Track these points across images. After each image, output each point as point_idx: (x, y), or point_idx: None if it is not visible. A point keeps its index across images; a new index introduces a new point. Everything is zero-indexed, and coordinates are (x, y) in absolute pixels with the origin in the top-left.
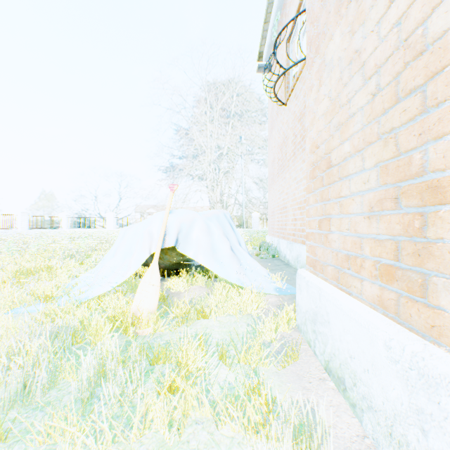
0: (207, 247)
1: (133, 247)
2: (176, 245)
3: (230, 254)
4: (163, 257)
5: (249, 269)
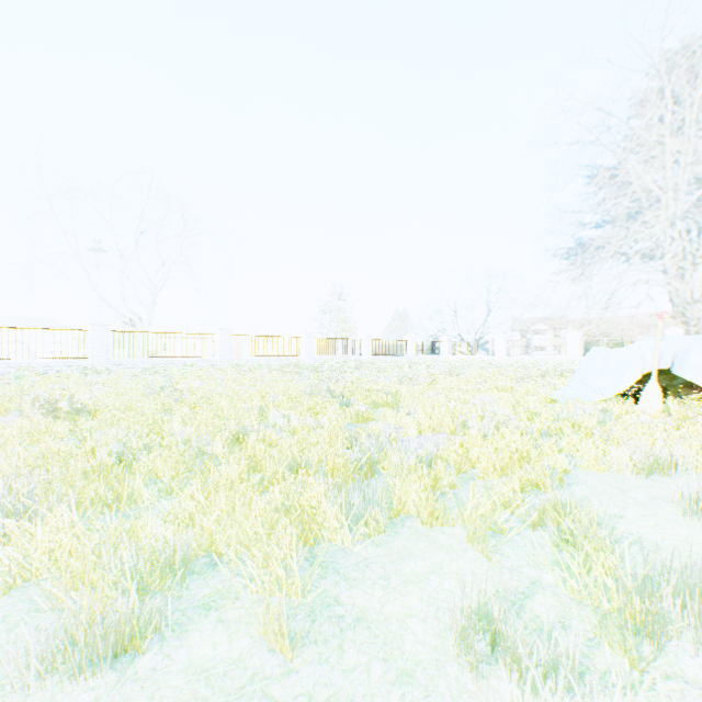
0: None
1: (622, 368)
2: (670, 367)
3: None
4: (645, 381)
5: None
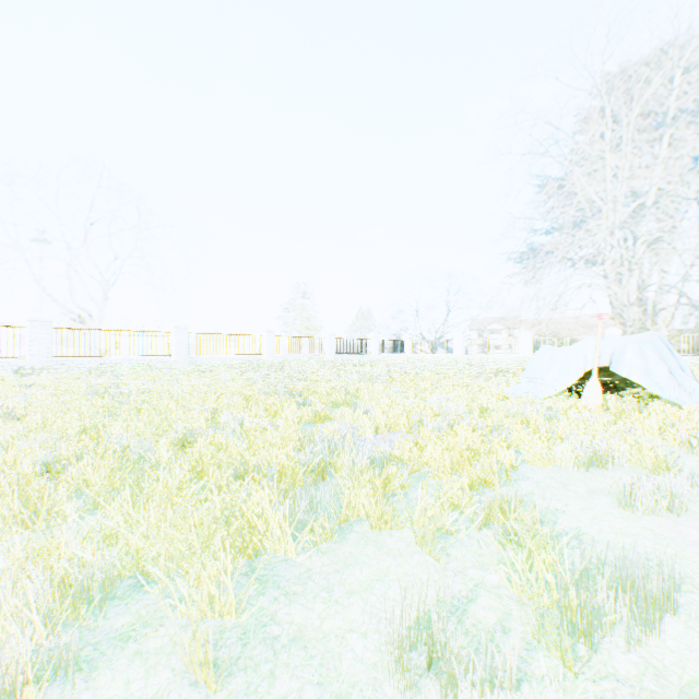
0: (639, 369)
1: (566, 366)
2: (609, 365)
3: (668, 376)
4: (587, 378)
5: (693, 394)
